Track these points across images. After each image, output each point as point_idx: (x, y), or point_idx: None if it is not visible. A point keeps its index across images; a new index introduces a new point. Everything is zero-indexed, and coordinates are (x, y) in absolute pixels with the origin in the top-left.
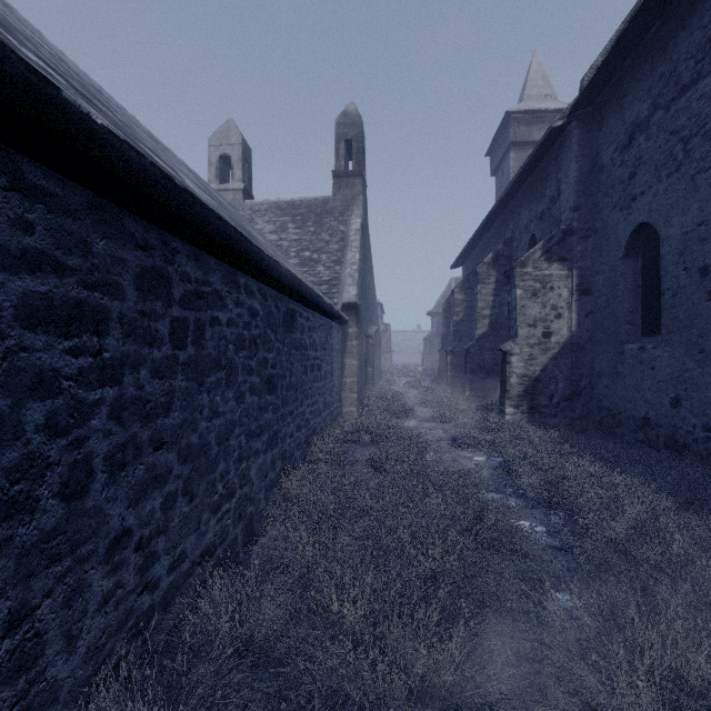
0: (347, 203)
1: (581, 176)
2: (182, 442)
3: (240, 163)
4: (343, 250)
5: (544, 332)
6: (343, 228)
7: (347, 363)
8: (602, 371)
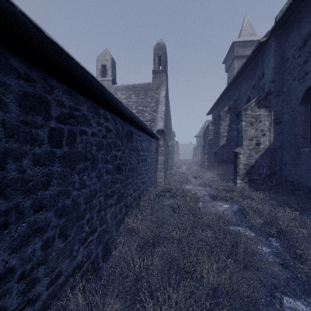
0: (158, 85)
1: (275, 65)
2: (59, 205)
3: (110, 68)
4: (157, 106)
5: (256, 143)
6: (157, 96)
7: (159, 158)
8: (287, 162)
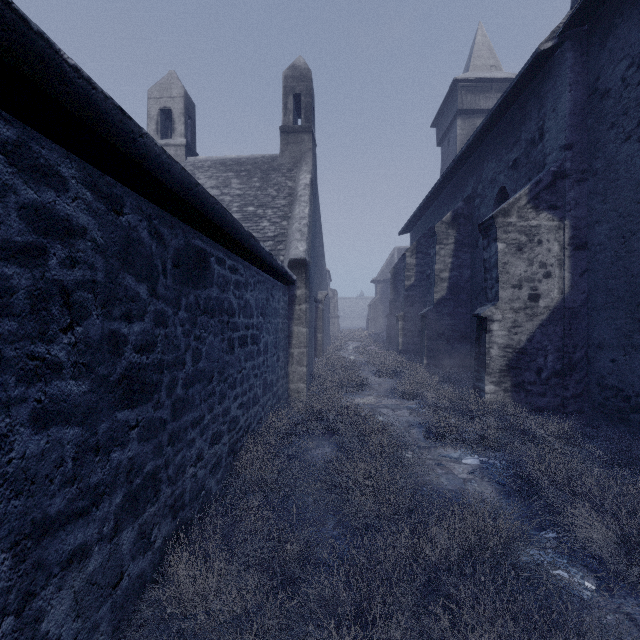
0: (295, 161)
1: (575, 107)
2: None
3: (182, 117)
4: (291, 205)
5: (531, 294)
6: (291, 183)
7: (294, 331)
8: (606, 342)
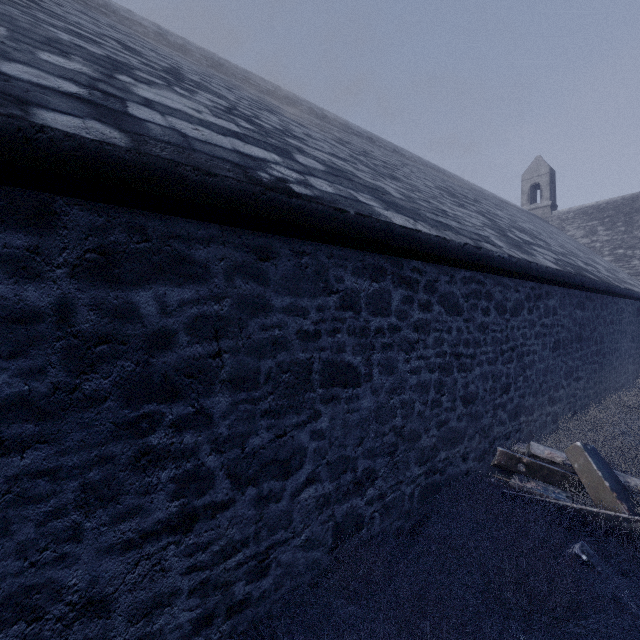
0: None
1: None
2: (619, 351)
3: (547, 187)
4: None
5: None
6: None
7: None
8: None
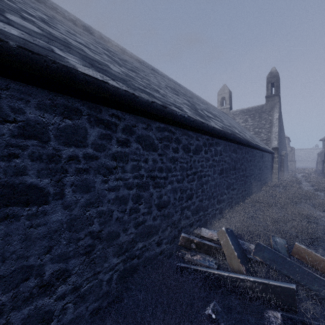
0: (271, 107)
1: None
2: (254, 175)
3: (228, 99)
4: (271, 127)
5: None
6: (270, 118)
7: (274, 166)
8: None
